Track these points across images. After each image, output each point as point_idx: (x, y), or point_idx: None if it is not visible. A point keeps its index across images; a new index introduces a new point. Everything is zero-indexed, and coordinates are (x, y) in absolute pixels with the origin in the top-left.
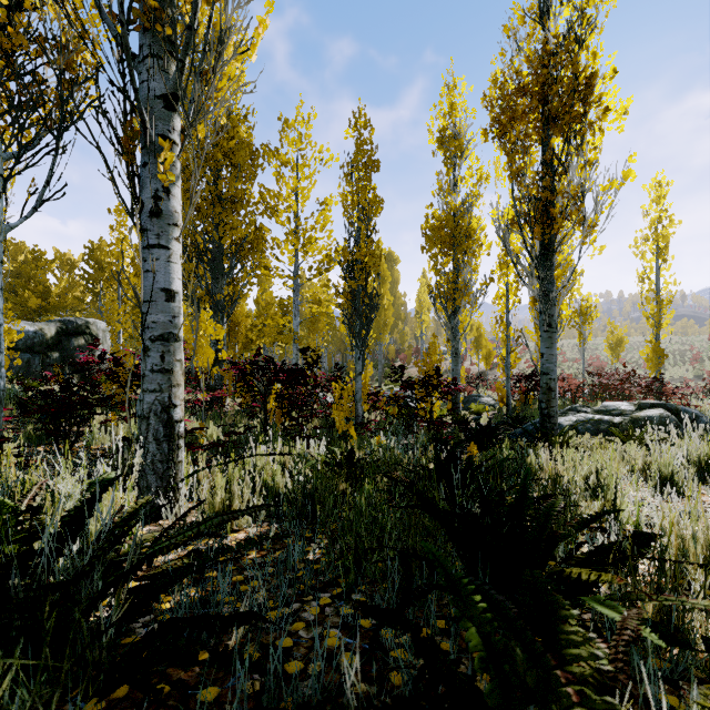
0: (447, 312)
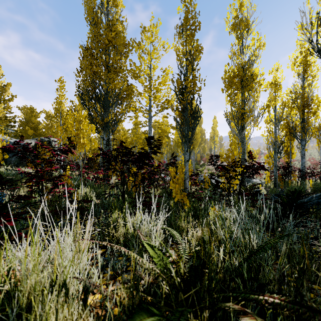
0: (238, 127)
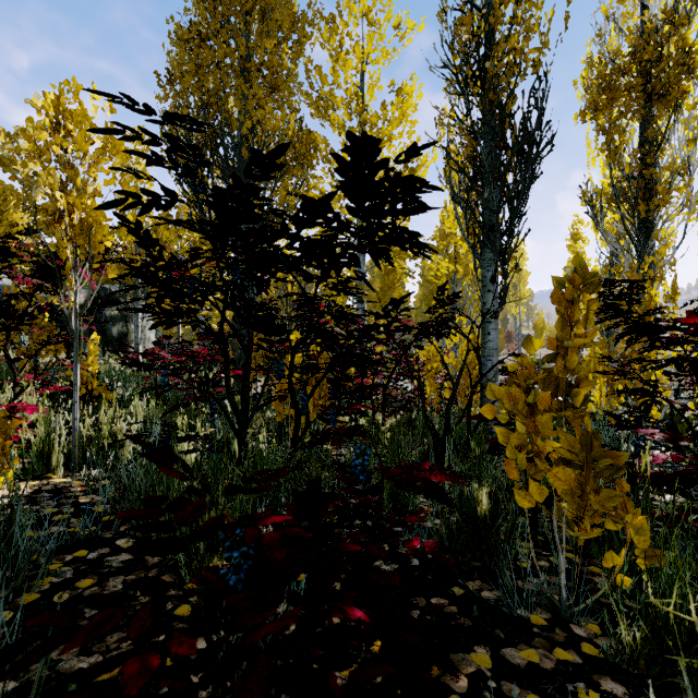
0: (634, 225)
